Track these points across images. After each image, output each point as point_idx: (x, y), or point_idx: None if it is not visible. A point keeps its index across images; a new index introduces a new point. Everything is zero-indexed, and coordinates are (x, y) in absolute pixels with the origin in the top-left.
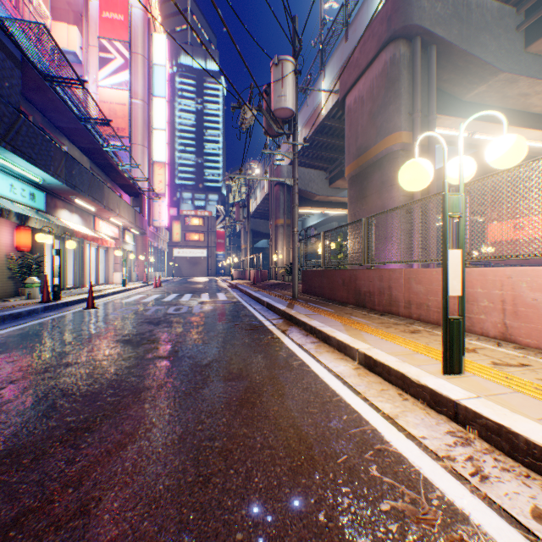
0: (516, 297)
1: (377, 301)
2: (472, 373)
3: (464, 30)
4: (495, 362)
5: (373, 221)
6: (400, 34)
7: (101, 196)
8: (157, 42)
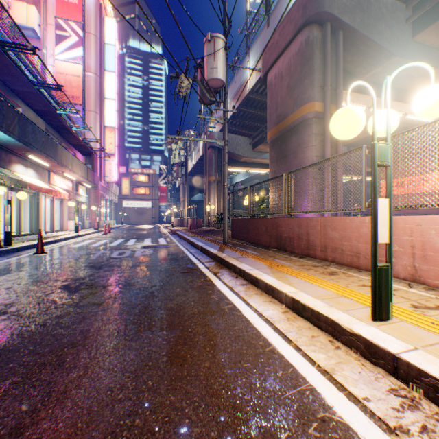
0: (425, 243)
1: (296, 246)
2: (398, 319)
3: (365, 19)
4: (415, 305)
5: (292, 176)
6: (313, 19)
7: (54, 153)
8: (108, 25)
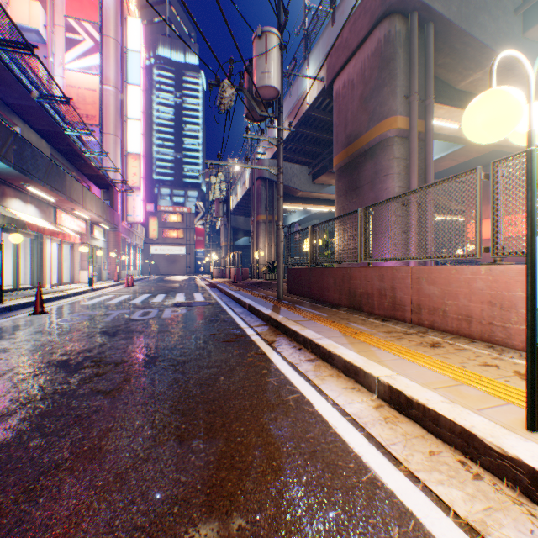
0: None
1: (377, 304)
2: None
3: (463, 8)
4: None
5: (370, 212)
6: (396, 8)
7: (61, 185)
8: (132, 27)
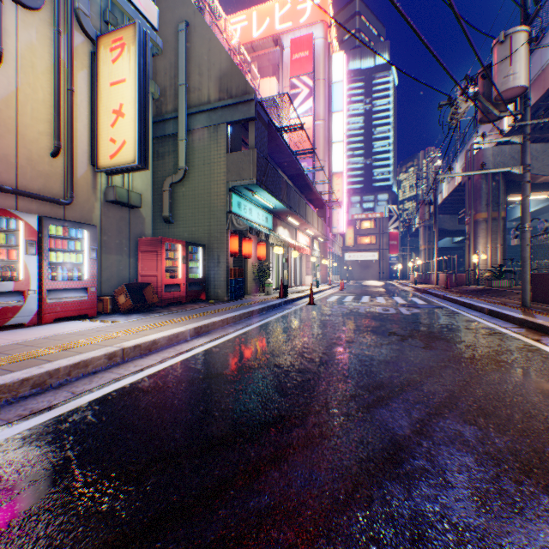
0: None
1: None
2: None
3: None
4: None
5: None
6: None
7: (303, 213)
8: (335, 62)
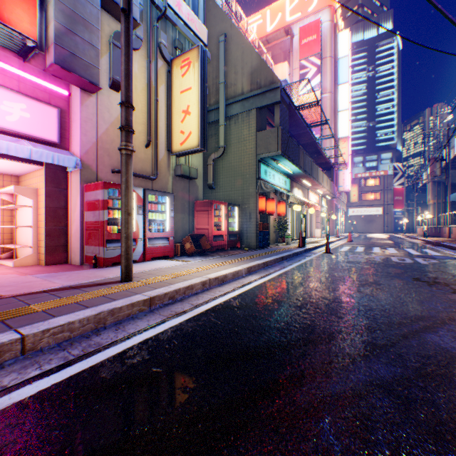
0: None
1: None
2: None
3: None
4: None
5: None
6: None
7: (315, 175)
8: (340, 39)
